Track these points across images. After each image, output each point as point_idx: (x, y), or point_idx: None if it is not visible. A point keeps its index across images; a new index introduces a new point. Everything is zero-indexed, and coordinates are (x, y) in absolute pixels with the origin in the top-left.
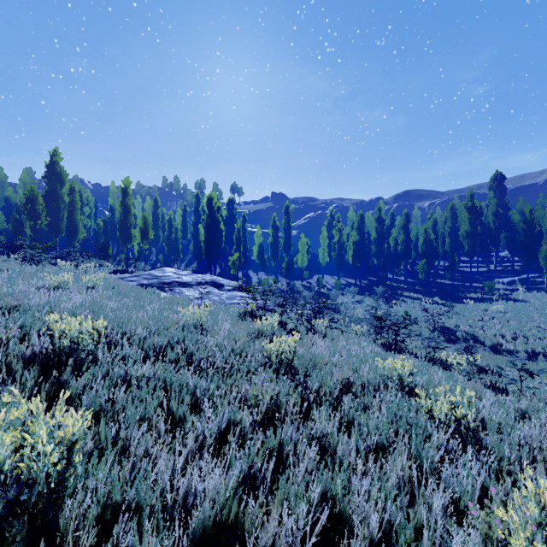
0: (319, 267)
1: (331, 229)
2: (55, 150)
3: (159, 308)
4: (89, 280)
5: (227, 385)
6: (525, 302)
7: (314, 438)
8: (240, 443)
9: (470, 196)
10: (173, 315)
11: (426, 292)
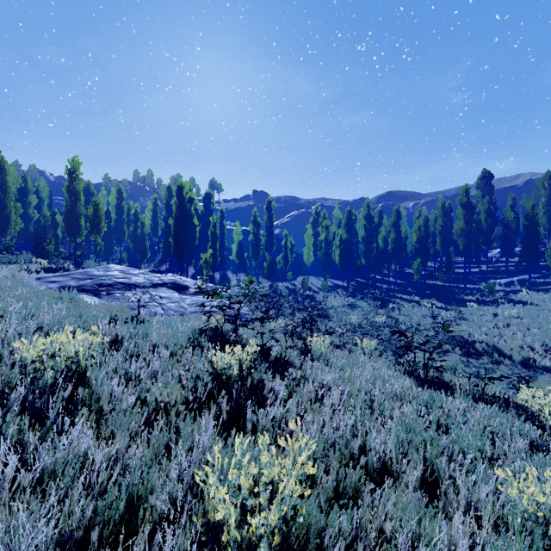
0: (303, 268)
1: (316, 227)
2: None
3: None
4: None
5: None
6: (535, 306)
7: None
8: None
9: (465, 191)
10: None
11: (420, 294)
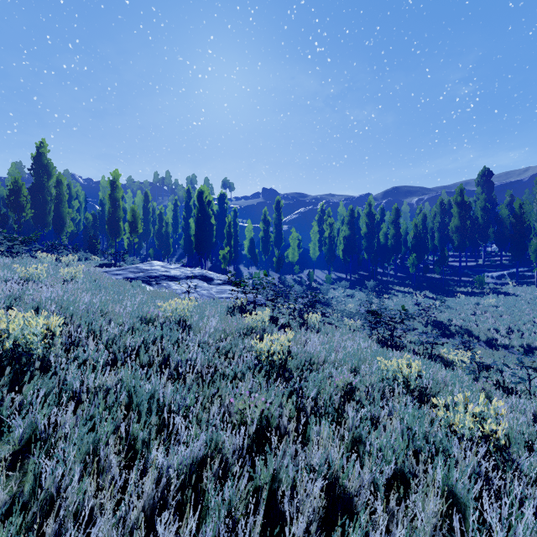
0: (309, 262)
1: (321, 224)
2: (41, 142)
3: (139, 302)
4: (67, 273)
5: (209, 395)
6: (516, 296)
7: (315, 470)
8: (220, 478)
9: (459, 191)
10: (152, 311)
11: (417, 286)
